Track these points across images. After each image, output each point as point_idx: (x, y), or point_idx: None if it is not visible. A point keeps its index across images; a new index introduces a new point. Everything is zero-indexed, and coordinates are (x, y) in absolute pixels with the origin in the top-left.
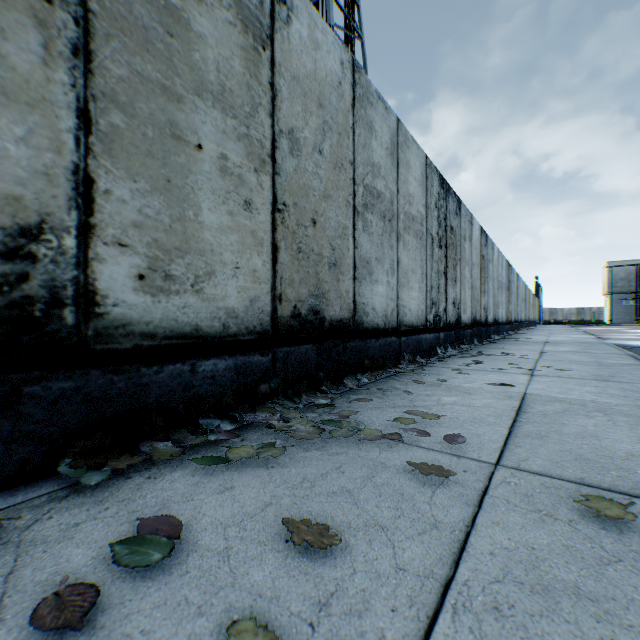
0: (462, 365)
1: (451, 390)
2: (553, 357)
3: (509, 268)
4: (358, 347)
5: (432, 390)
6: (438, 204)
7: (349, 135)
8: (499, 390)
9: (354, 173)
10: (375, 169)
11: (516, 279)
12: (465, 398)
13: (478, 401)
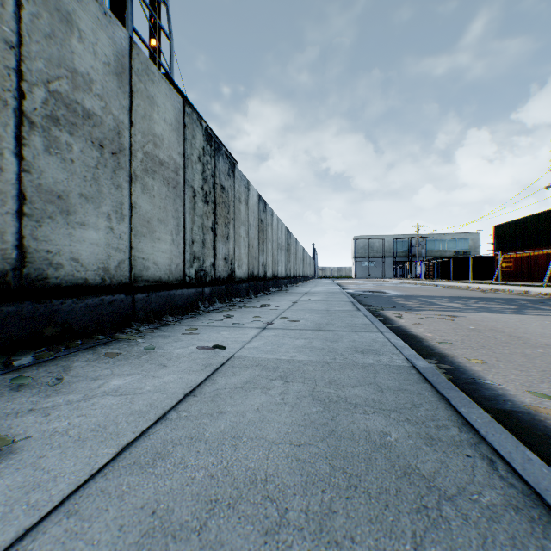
0: (206, 322)
1: (146, 363)
2: (300, 307)
3: (289, 234)
4: (28, 312)
5: (118, 366)
6: (203, 159)
7: (5, 2)
8: (208, 355)
9: (21, 63)
10: (80, 79)
11: (295, 243)
12: (145, 377)
13: (156, 380)
